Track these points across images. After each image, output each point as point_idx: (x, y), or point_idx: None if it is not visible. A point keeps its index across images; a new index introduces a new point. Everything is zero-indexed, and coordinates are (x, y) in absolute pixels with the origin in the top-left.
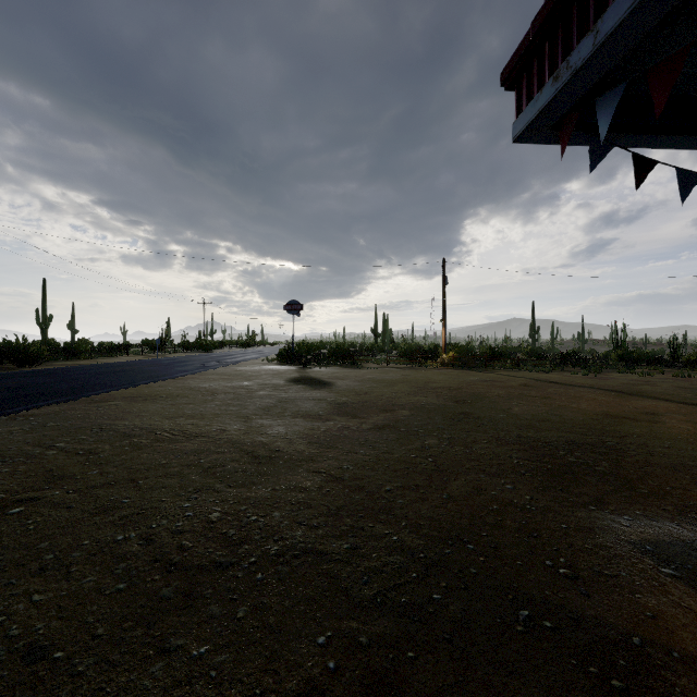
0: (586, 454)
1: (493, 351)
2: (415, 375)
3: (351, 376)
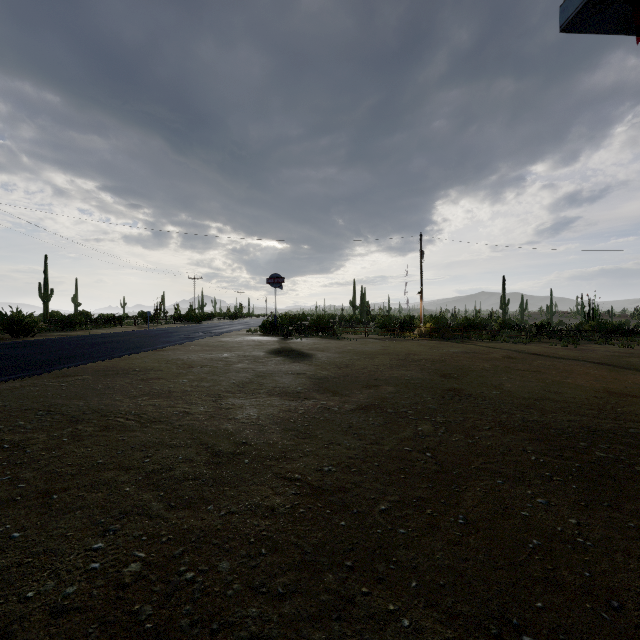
0: (614, 446)
1: (469, 322)
2: (395, 346)
3: (331, 347)
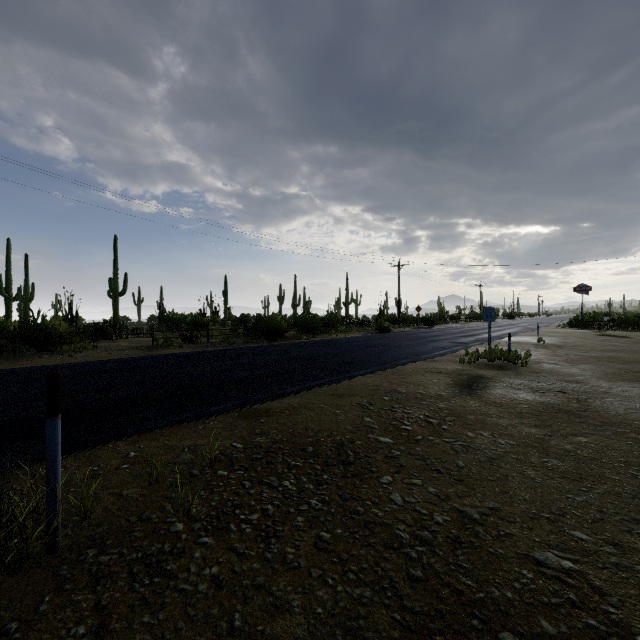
0: None
1: None
2: None
3: None
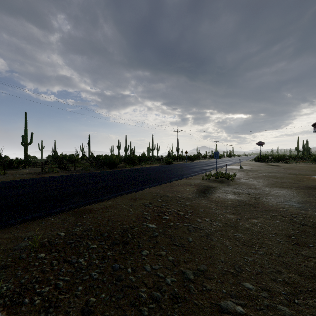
0: None
1: None
2: (312, 165)
3: (285, 165)
